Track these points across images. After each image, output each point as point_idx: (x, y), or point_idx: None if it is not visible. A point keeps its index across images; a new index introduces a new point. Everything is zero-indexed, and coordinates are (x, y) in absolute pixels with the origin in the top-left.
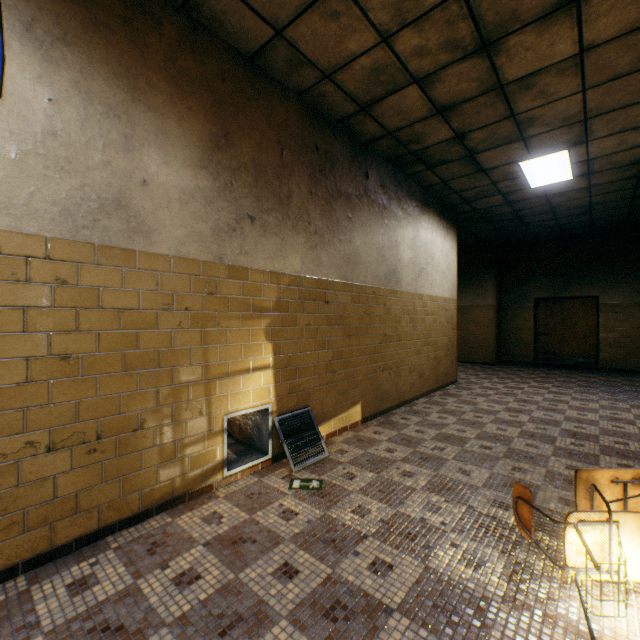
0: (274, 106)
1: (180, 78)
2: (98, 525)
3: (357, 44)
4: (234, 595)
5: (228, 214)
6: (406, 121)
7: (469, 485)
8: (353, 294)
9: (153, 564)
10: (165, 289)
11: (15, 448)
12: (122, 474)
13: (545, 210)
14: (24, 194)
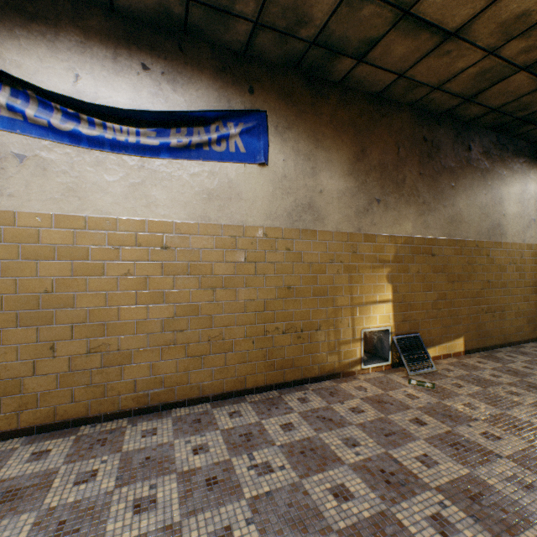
0: (392, 120)
1: (337, 125)
2: (301, 377)
3: (464, 63)
4: (387, 423)
5: (363, 201)
6: (512, 97)
7: None
8: (455, 248)
9: (335, 400)
10: (330, 251)
11: (272, 329)
12: (311, 353)
13: None
14: (275, 209)
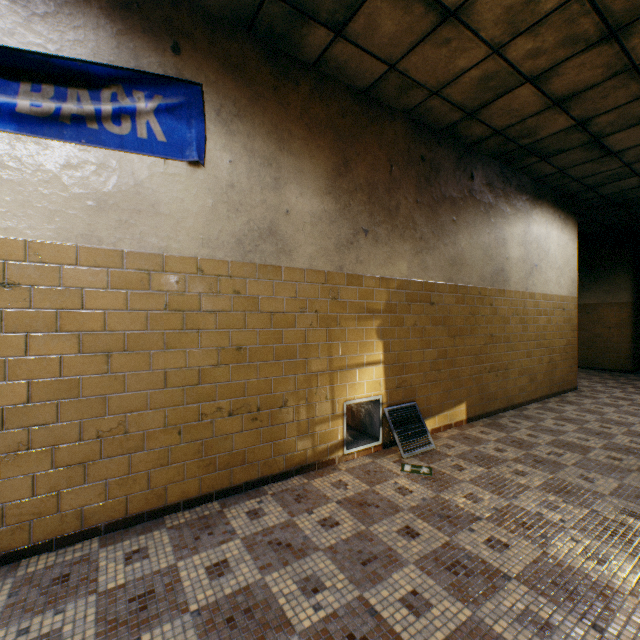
0: (384, 129)
1: (311, 123)
2: (258, 475)
3: (466, 60)
4: (367, 540)
5: (347, 230)
6: (516, 118)
7: (592, 491)
8: (457, 295)
9: (301, 509)
10: (301, 296)
11: (211, 411)
12: (273, 440)
13: None
14: (216, 232)
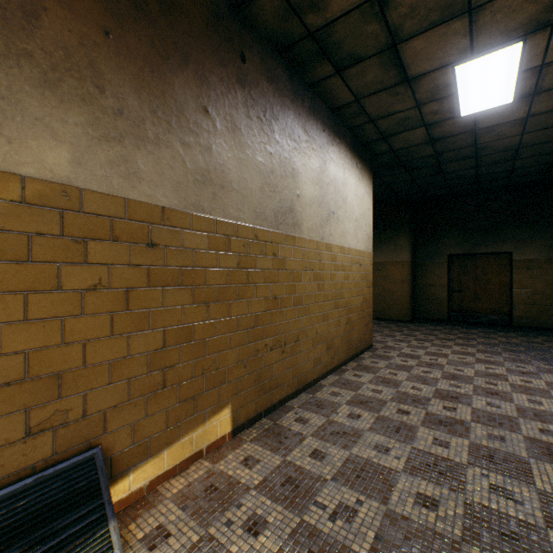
0: None
1: None
2: None
3: None
4: None
5: None
6: None
7: None
8: (215, 235)
9: None
10: None
11: None
12: None
13: (469, 154)
14: None
